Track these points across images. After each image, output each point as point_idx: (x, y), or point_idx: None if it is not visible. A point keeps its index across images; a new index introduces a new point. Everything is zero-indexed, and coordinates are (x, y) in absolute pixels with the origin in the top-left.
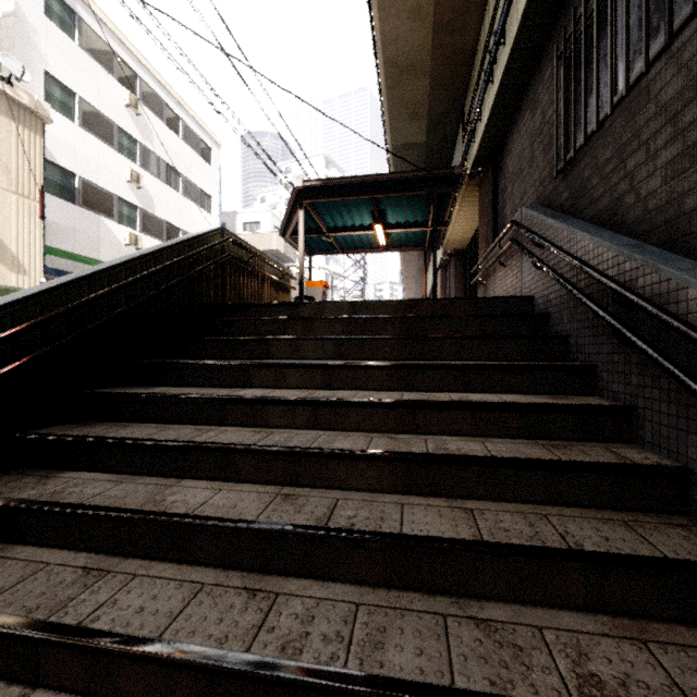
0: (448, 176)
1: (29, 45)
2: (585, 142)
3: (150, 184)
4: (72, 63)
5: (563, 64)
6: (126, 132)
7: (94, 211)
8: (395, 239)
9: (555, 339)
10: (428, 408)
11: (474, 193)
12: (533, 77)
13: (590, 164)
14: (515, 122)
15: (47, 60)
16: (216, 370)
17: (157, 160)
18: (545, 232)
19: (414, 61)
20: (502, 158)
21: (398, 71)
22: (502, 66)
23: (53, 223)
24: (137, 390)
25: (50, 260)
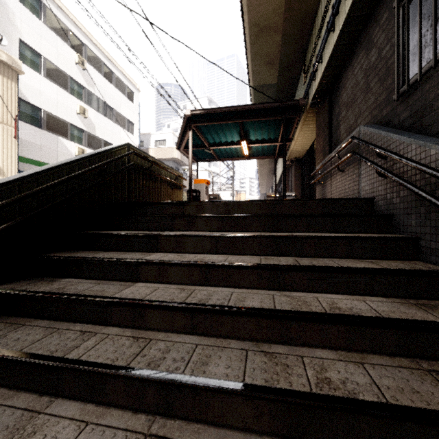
0: (294, 106)
1: (9, 22)
2: (435, 64)
3: (93, 115)
4: (39, 35)
5: (407, 2)
6: (76, 81)
7: (54, 133)
8: (255, 150)
9: (406, 240)
10: (302, 320)
11: (312, 118)
12: (368, 24)
13: (437, 86)
14: (350, 62)
15: (21, 32)
16: (110, 266)
17: (97, 99)
18: (387, 146)
19: (271, 22)
20: (337, 91)
21: (259, 29)
22: (344, 16)
23: (26, 141)
24: (40, 285)
25: (24, 166)
